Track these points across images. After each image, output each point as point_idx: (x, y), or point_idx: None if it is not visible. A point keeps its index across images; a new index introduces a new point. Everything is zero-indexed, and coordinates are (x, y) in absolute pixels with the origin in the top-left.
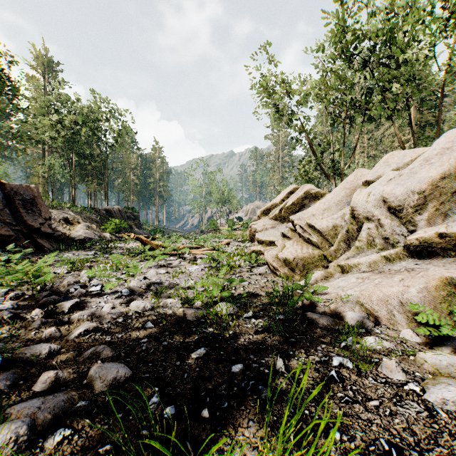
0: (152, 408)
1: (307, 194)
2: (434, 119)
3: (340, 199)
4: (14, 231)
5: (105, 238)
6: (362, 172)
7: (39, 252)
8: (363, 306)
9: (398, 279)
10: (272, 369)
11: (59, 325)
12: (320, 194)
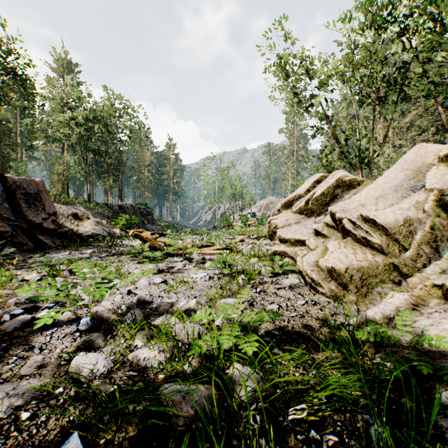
0: None
1: (339, 182)
2: None
3: (399, 183)
4: (12, 226)
5: (115, 234)
6: (426, 148)
7: (39, 249)
8: None
9: None
10: None
11: None
12: (356, 181)
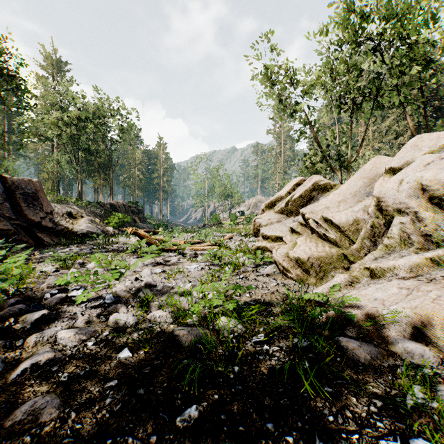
0: None
1: (315, 186)
2: None
3: (358, 189)
4: (14, 225)
5: (108, 232)
6: (381, 160)
7: (39, 247)
8: (418, 330)
9: None
10: None
11: (9, 350)
12: (330, 185)
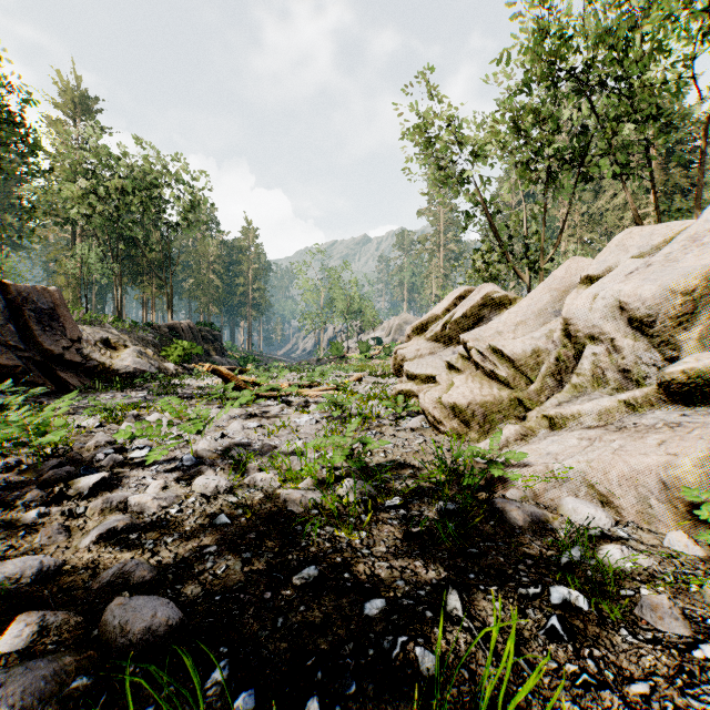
0: (211, 694)
1: (487, 300)
2: (688, 181)
3: (544, 306)
4: (22, 359)
5: (167, 370)
6: (578, 263)
7: (61, 393)
8: (594, 489)
9: (654, 442)
10: (439, 610)
11: (68, 519)
12: (508, 299)
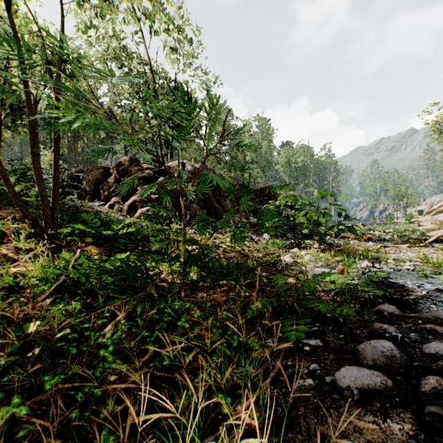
0: None
1: None
2: None
3: None
4: None
5: None
6: None
7: None
8: (435, 234)
9: None
10: None
11: None
12: None
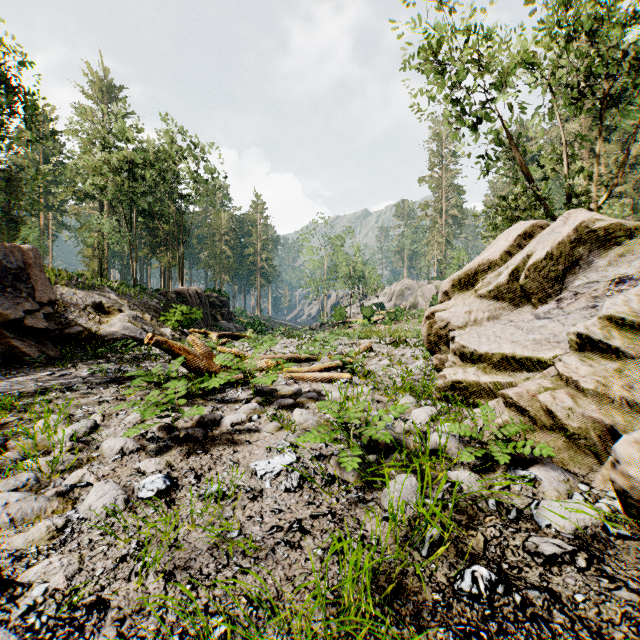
0: None
1: (583, 233)
2: None
3: None
4: None
5: (163, 336)
6: None
7: (12, 365)
8: None
9: None
10: None
11: None
12: (622, 229)
